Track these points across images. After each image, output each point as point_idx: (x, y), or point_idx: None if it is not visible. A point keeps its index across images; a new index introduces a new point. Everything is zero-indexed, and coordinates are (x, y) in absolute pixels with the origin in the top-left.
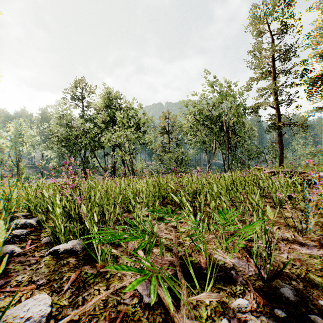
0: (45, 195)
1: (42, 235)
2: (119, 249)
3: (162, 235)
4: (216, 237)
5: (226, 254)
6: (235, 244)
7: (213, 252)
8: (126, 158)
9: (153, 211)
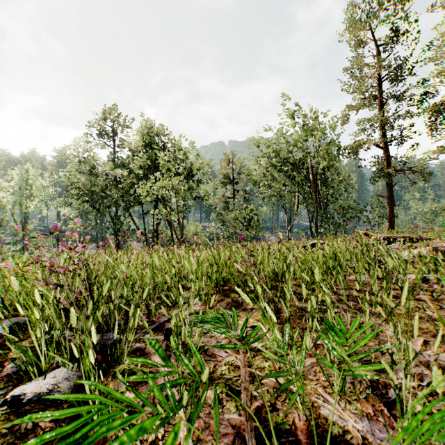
0: (14, 286)
1: (10, 356)
2: (141, 389)
3: (221, 356)
4: (321, 368)
5: (343, 406)
6: (356, 381)
7: (319, 402)
8: (173, 218)
9: (204, 321)
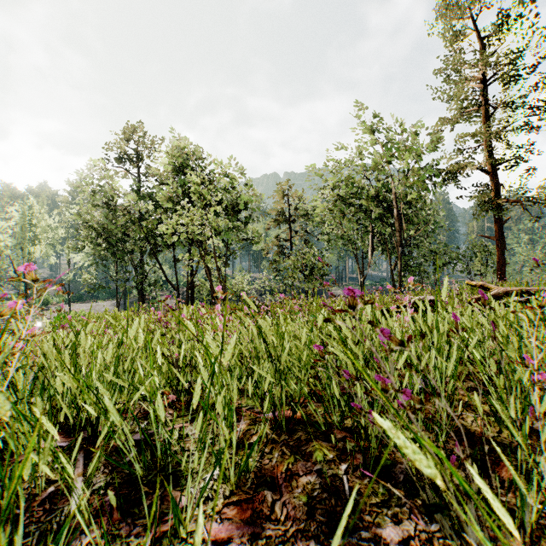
0: None
1: None
2: None
3: None
4: None
5: None
6: None
7: None
8: (210, 265)
9: None
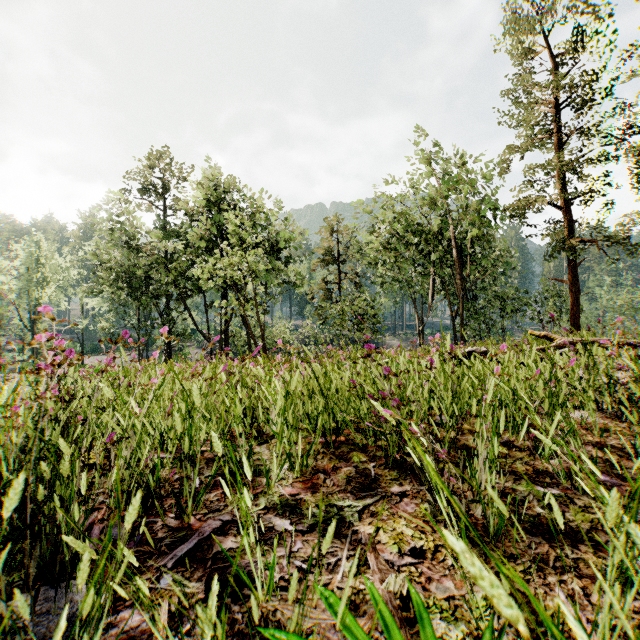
0: None
1: None
2: None
3: None
4: None
5: None
6: None
7: None
8: (249, 313)
9: None
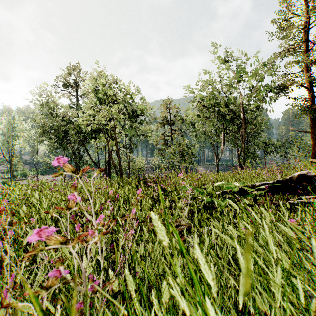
0: None
1: None
2: None
3: None
4: None
5: None
6: None
7: None
8: (114, 148)
9: None
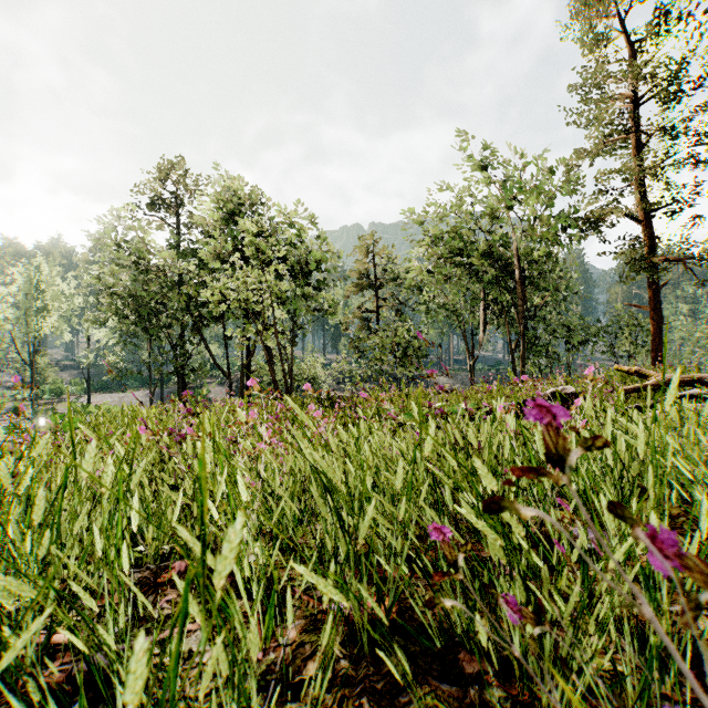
0: None
1: None
2: None
3: None
4: None
5: None
6: None
7: None
8: (270, 344)
9: None
